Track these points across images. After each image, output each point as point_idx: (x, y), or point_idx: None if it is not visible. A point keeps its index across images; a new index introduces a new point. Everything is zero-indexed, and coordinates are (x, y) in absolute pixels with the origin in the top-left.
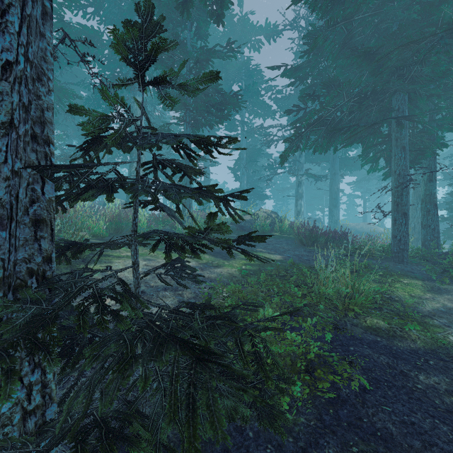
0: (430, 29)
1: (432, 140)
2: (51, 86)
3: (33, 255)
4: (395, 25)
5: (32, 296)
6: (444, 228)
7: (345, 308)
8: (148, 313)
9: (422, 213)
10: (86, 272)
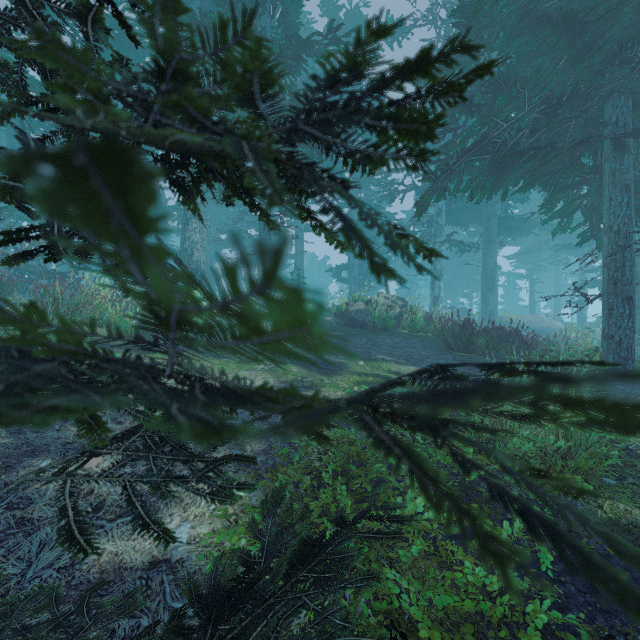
0: None
1: None
2: None
3: None
4: None
5: None
6: None
7: None
8: None
9: None
10: None
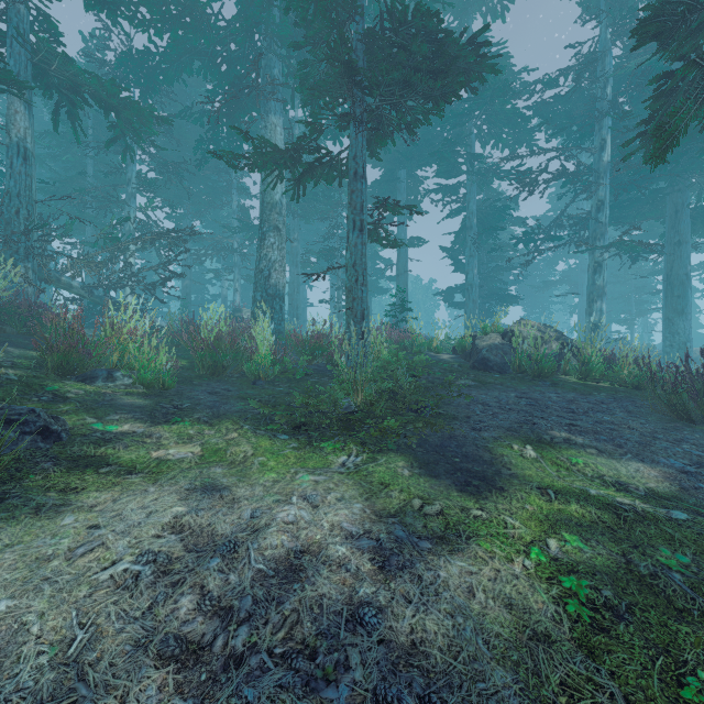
0: None
1: None
2: None
3: None
4: None
5: None
6: None
7: None
8: None
9: None
10: None
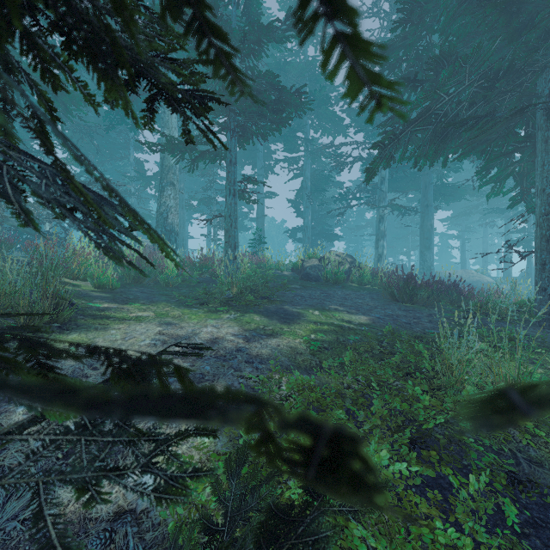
0: None
1: None
2: None
3: None
4: None
5: None
6: None
7: None
8: None
9: None
10: None
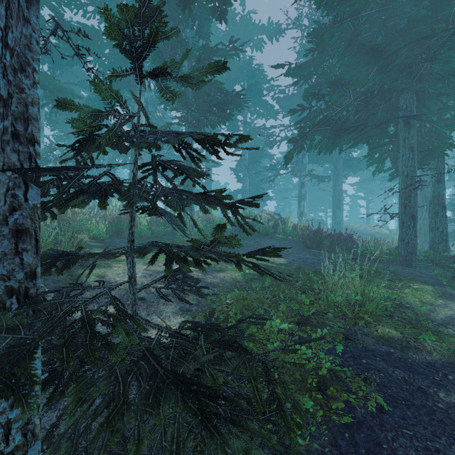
0: (439, 25)
1: (441, 140)
2: (37, 78)
3: (13, 271)
4: (403, 21)
5: (9, 322)
6: (448, 229)
7: (355, 316)
8: (146, 337)
9: (430, 215)
10: (75, 290)
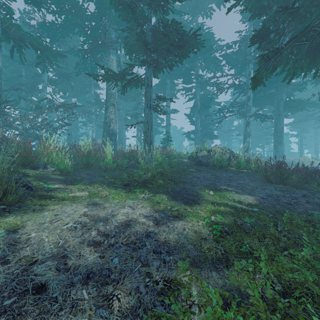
0: None
1: None
2: None
3: None
4: None
5: None
6: None
7: None
8: None
9: None
10: None
